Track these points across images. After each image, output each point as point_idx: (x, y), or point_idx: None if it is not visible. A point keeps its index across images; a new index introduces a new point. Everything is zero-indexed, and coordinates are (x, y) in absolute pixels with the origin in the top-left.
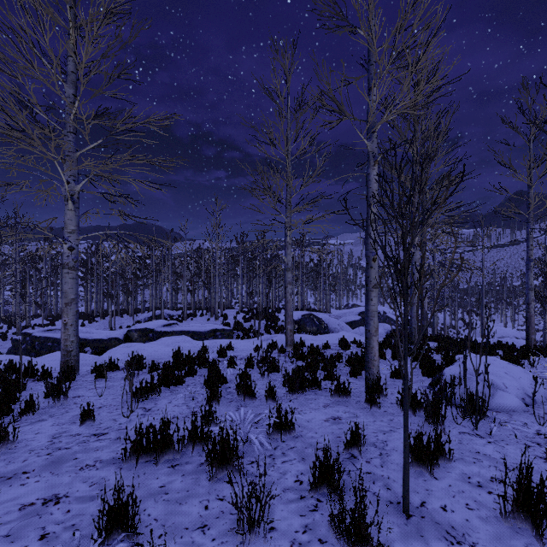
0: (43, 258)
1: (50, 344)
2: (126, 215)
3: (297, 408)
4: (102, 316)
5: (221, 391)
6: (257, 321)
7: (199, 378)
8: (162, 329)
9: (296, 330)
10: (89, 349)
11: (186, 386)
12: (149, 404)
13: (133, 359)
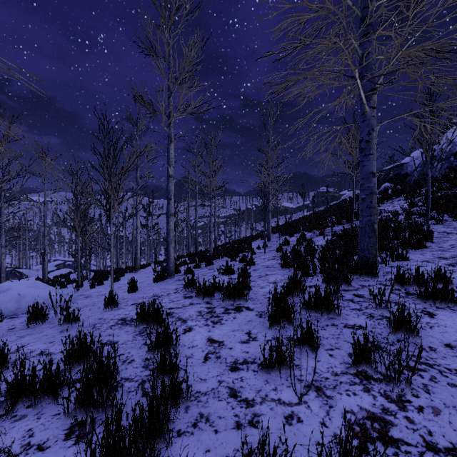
0: None
1: None
2: None
3: None
4: None
5: None
6: None
7: None
8: None
9: None
10: None
11: None
12: None
13: None
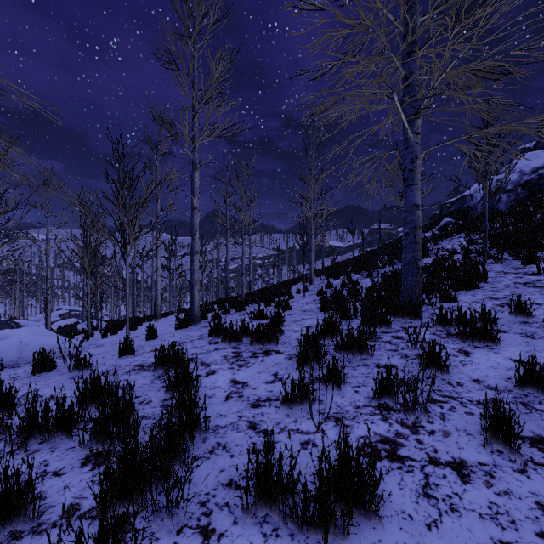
0: None
1: None
2: None
3: None
4: None
5: None
6: None
7: None
8: None
9: None
10: None
11: None
12: None
13: None
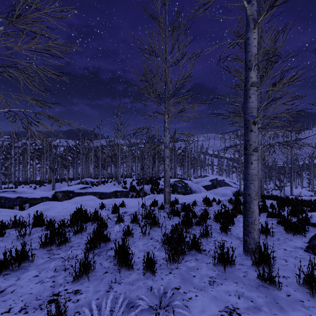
0: (12, 146)
1: (3, 201)
2: (35, 100)
3: (180, 286)
4: (48, 182)
5: (101, 255)
6: (145, 185)
7: (87, 236)
8: (79, 191)
9: (171, 191)
10: (28, 204)
11: (69, 248)
12: (9, 280)
13: (38, 217)
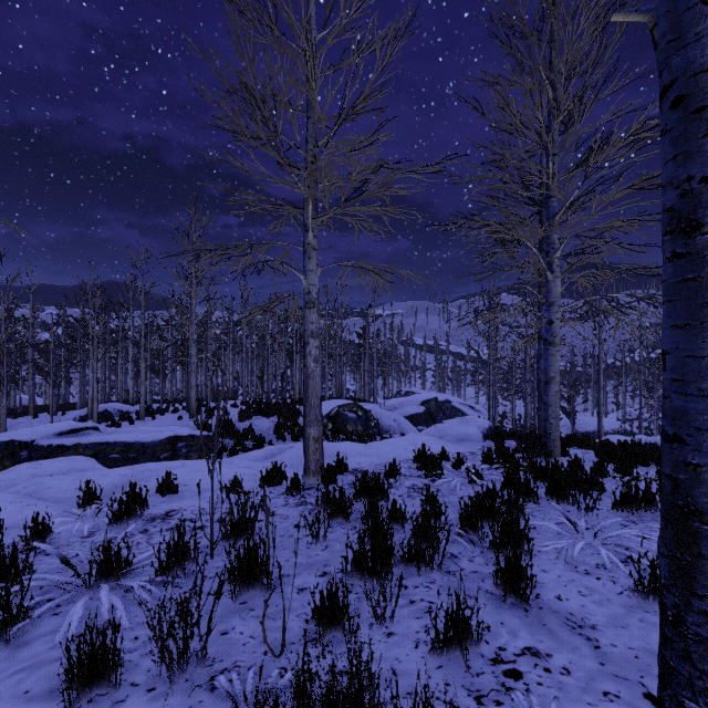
0: None
1: None
2: None
3: None
4: None
5: None
6: (263, 419)
7: None
8: (54, 441)
9: (329, 431)
10: None
11: None
12: None
13: None
